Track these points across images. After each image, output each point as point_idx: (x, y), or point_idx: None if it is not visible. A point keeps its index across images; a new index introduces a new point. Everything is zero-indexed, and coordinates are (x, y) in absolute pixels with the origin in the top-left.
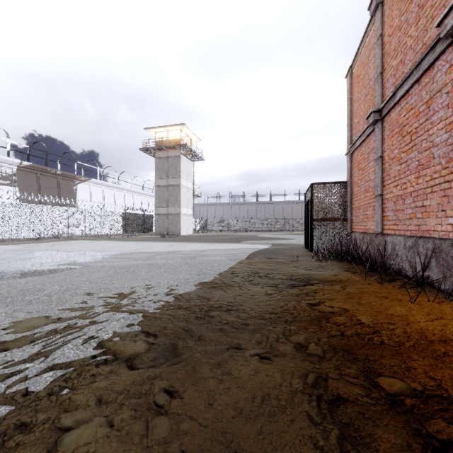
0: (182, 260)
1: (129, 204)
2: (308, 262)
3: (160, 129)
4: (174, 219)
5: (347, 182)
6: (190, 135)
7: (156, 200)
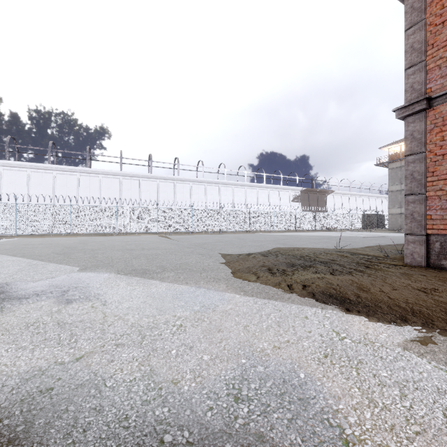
0: None
1: (359, 206)
2: None
3: (393, 145)
4: None
5: None
6: None
7: (389, 203)
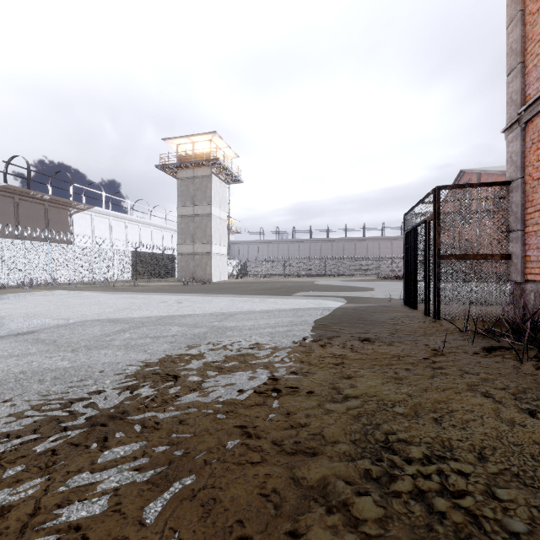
0: (164, 352)
1: (146, 242)
2: (483, 363)
3: (183, 139)
4: (202, 260)
5: (511, 183)
6: (224, 149)
7: (179, 235)
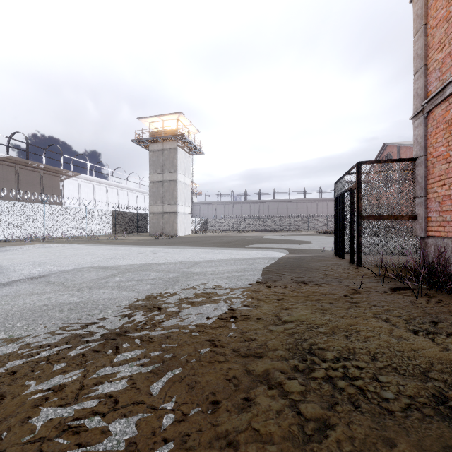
0: (148, 291)
1: (123, 203)
2: (388, 298)
3: (154, 118)
4: (170, 218)
5: (417, 160)
6: (188, 126)
7: (151, 197)
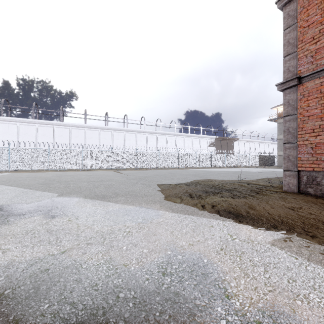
0: None
1: (257, 150)
2: None
3: (280, 106)
4: None
5: None
6: None
7: (278, 147)
